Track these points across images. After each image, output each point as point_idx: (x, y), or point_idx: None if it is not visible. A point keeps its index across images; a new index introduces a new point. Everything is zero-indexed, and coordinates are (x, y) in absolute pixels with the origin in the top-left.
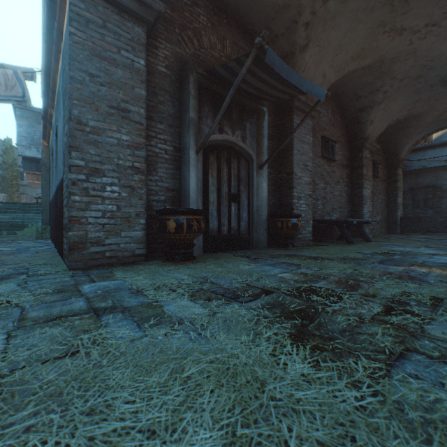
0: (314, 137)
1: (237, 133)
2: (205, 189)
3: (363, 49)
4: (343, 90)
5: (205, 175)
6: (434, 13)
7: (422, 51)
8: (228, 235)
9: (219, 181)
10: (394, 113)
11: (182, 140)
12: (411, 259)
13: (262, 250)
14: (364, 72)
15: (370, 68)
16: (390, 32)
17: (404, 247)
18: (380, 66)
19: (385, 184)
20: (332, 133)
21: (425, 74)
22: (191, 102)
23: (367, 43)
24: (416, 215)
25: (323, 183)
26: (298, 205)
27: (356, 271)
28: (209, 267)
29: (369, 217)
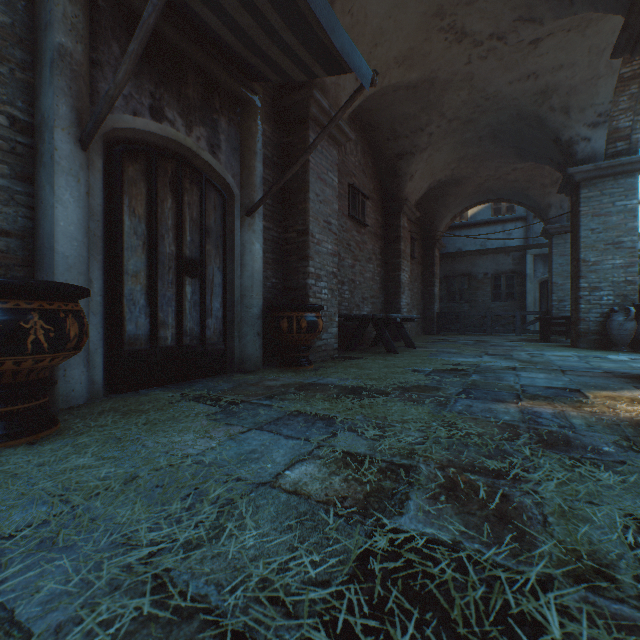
0: (339, 183)
1: (199, 131)
2: (113, 241)
3: (412, 50)
4: (379, 120)
5: (113, 207)
6: (504, 17)
7: (479, 80)
8: (177, 347)
9: (153, 227)
10: (438, 170)
11: (38, 105)
12: (499, 382)
13: (253, 375)
14: (408, 95)
15: (416, 89)
16: (448, 32)
17: (465, 356)
18: (428, 91)
19: (421, 268)
20: (363, 183)
21: (477, 119)
22: (61, 4)
23: (418, 41)
24: (452, 310)
25: (350, 258)
26: (317, 290)
27: (455, 430)
28: (72, 461)
29: (408, 312)
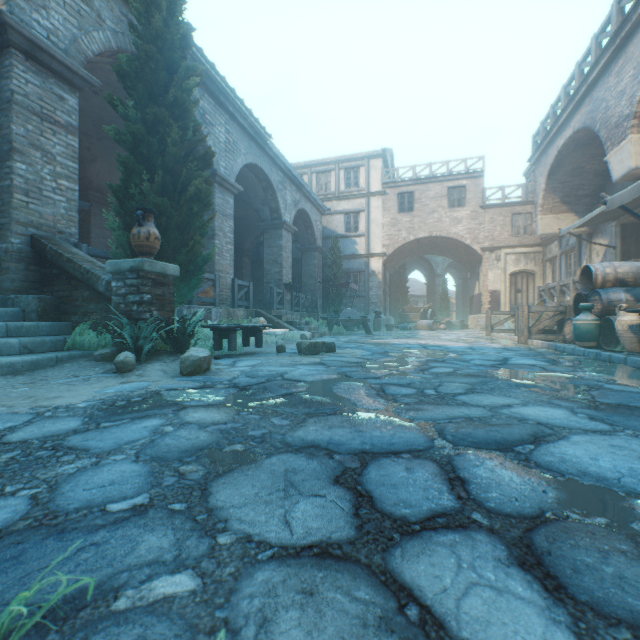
0: None
1: None
2: None
3: None
4: None
5: None
6: None
7: None
8: None
9: None
10: None
11: None
12: None
13: None
14: None
15: None
16: None
17: None
18: None
19: (235, 270)
20: None
21: None
22: None
23: None
24: None
25: None
26: None
27: None
28: None
29: None
